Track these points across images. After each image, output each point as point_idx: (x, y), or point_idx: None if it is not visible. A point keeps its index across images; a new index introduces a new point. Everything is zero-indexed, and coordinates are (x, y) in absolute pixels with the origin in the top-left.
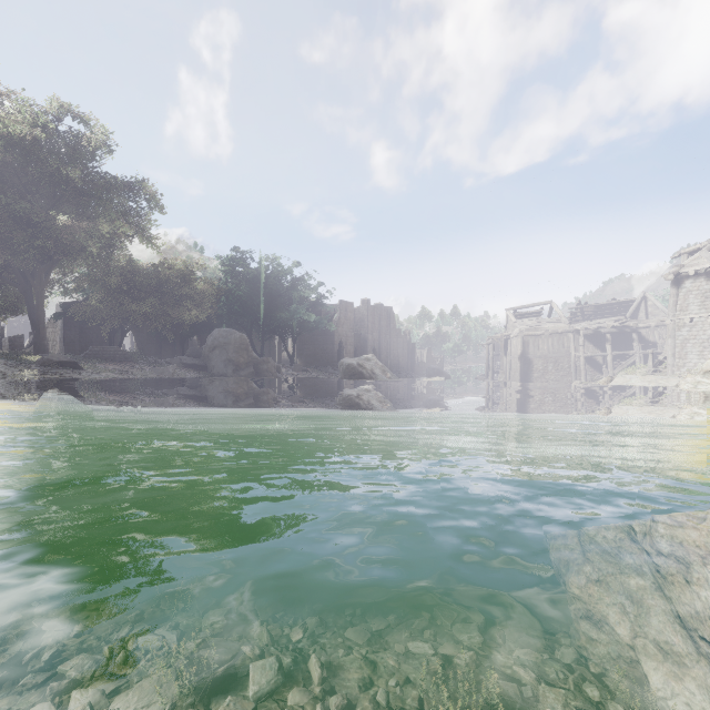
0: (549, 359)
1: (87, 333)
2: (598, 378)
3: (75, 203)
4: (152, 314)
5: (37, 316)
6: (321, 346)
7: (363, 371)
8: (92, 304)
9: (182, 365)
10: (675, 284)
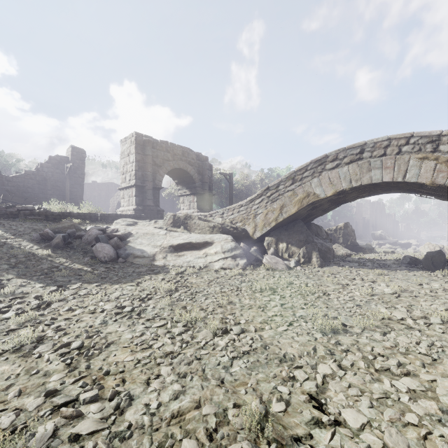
0: None
1: None
2: None
3: None
4: None
5: None
6: None
7: (382, 236)
8: None
9: None
10: None
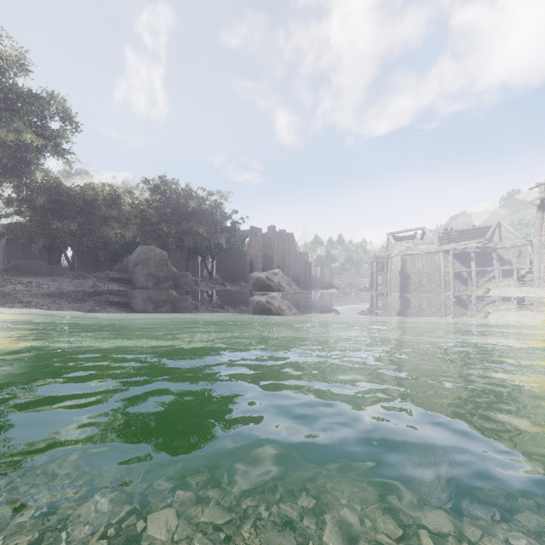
0: (424, 274)
1: (29, 251)
2: (464, 290)
3: None
4: (79, 232)
5: None
6: (235, 264)
7: (271, 283)
8: (23, 223)
9: (108, 279)
10: (540, 208)
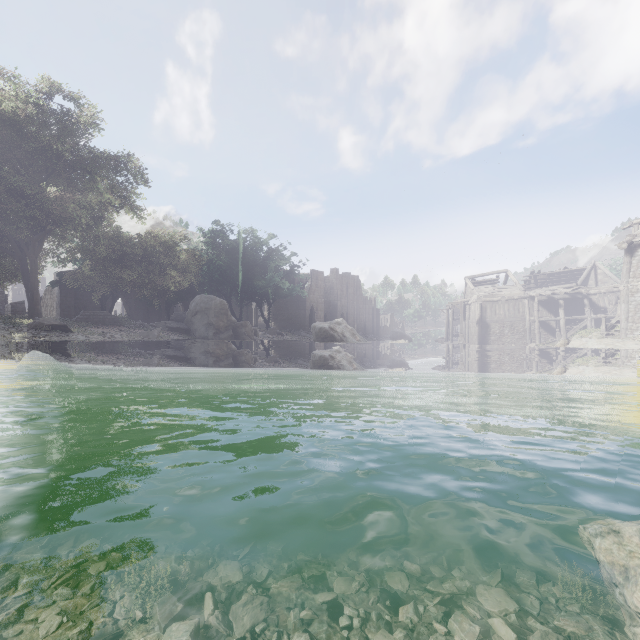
0: (505, 324)
1: (81, 299)
2: (551, 341)
3: (67, 177)
4: (139, 281)
5: (31, 283)
6: (294, 312)
7: (334, 334)
8: (84, 272)
9: (167, 329)
10: (628, 252)
